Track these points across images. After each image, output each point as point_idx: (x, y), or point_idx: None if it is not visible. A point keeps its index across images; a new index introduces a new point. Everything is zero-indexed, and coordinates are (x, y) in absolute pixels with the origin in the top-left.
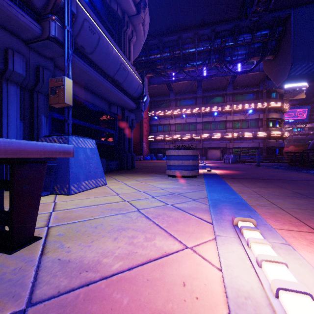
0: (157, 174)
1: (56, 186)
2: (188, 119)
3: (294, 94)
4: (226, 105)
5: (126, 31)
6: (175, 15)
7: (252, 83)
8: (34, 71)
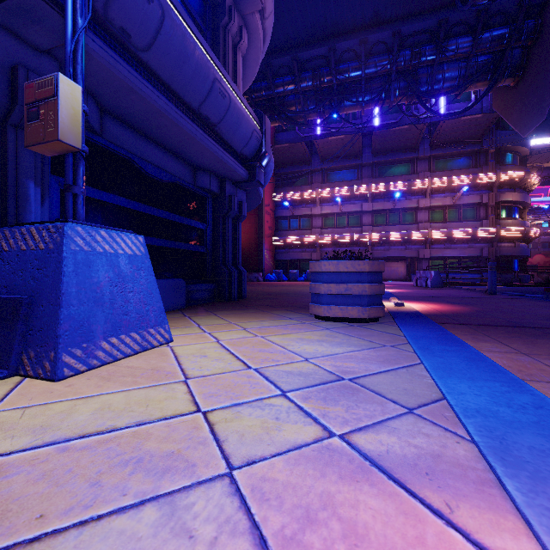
0: (290, 313)
1: (27, 353)
2: (345, 207)
3: (549, 156)
4: (417, 178)
5: (229, 26)
6: (323, 7)
7: (467, 136)
8: (6, 77)
